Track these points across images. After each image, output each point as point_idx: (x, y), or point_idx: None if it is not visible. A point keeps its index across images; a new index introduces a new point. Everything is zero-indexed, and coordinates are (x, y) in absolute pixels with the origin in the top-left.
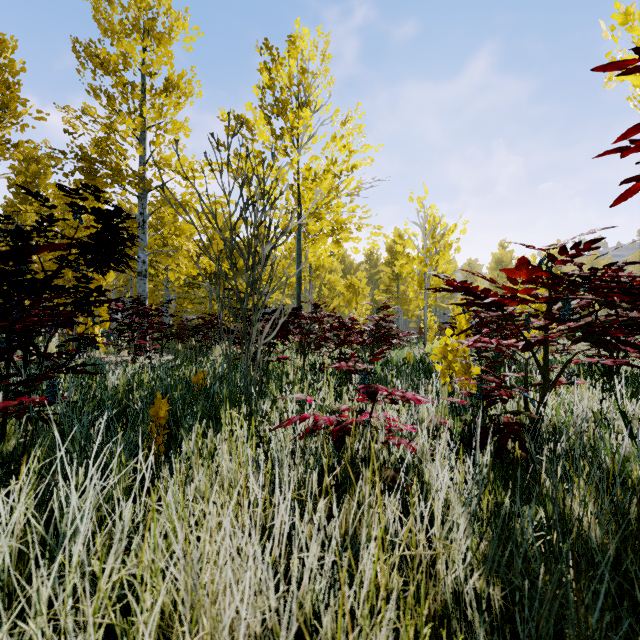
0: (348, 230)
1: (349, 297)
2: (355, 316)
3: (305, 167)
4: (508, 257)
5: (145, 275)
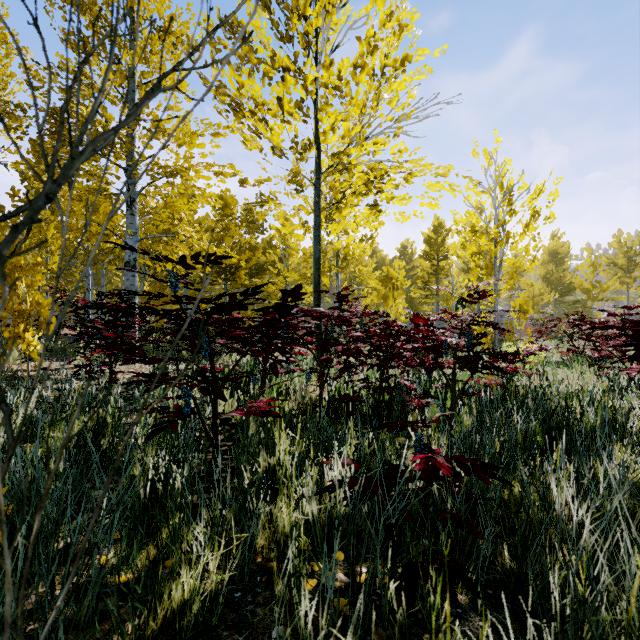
0: (389, 193)
1: (384, 292)
2: (416, 314)
3: (324, 81)
4: (565, 248)
5: (134, 266)
